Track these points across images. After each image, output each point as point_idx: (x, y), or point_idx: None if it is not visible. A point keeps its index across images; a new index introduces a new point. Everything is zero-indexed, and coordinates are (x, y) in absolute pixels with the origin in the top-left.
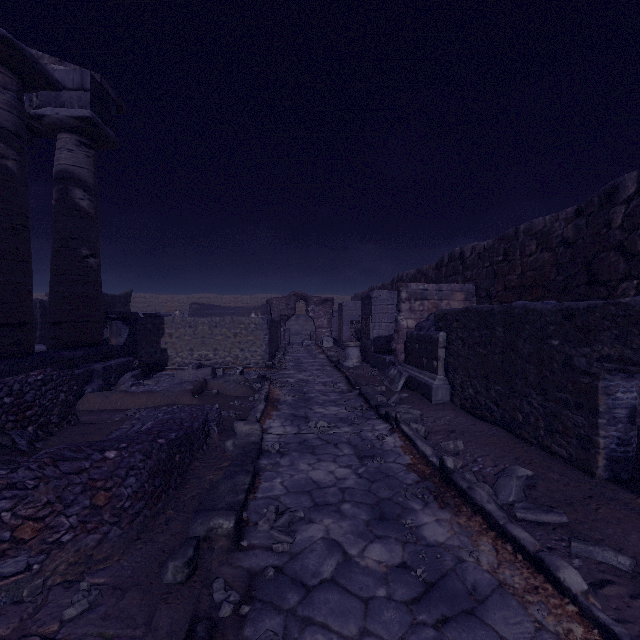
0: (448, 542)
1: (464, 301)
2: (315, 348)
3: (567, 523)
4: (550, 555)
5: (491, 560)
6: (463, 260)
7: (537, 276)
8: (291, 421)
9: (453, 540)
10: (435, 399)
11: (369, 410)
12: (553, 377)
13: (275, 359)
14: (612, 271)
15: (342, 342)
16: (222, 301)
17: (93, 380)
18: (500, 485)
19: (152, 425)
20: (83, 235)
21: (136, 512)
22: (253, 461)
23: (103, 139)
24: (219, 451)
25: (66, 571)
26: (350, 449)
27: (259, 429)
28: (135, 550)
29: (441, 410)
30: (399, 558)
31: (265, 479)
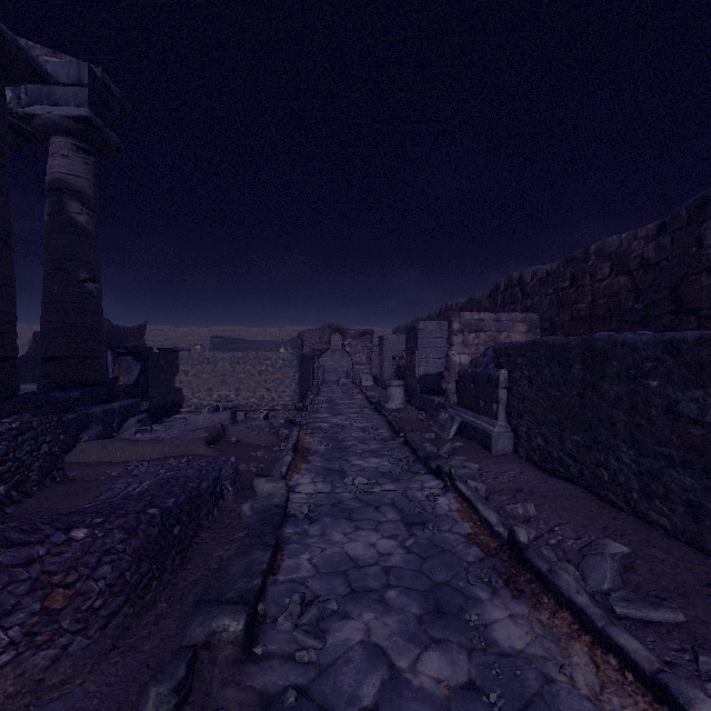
0: (528, 650)
1: (526, 333)
2: (352, 387)
3: (685, 623)
4: (676, 679)
5: (590, 680)
6: (522, 286)
7: (611, 304)
8: (323, 476)
9: (535, 647)
10: (495, 449)
11: (416, 462)
12: (651, 427)
13: (306, 400)
14: (704, 297)
15: (383, 380)
16: (248, 334)
17: (91, 426)
18: (588, 566)
19: (149, 486)
20: (80, 256)
21: (111, 612)
22: (275, 530)
23: (104, 144)
24: (233, 517)
25: (3, 705)
26: (395, 513)
27: (284, 488)
28: (108, 665)
29: (503, 463)
30: (464, 674)
31: (289, 554)
